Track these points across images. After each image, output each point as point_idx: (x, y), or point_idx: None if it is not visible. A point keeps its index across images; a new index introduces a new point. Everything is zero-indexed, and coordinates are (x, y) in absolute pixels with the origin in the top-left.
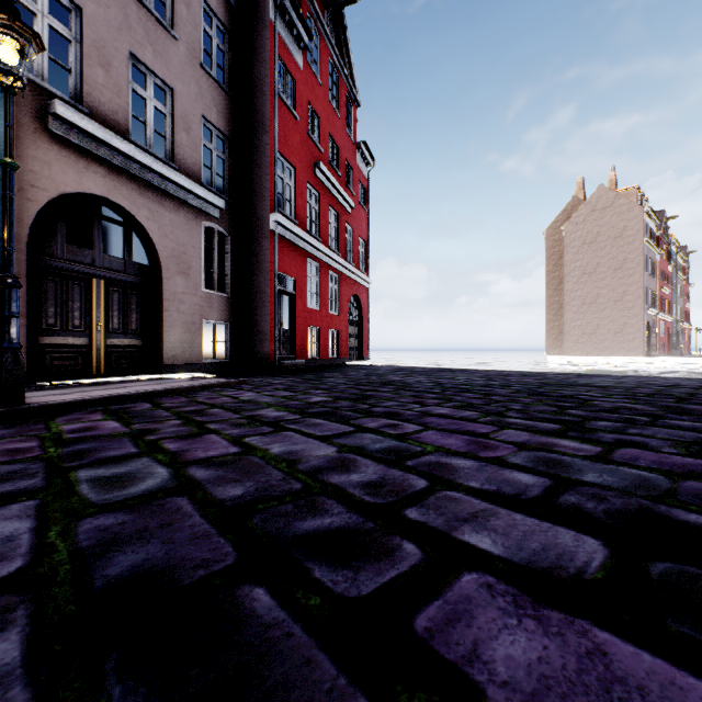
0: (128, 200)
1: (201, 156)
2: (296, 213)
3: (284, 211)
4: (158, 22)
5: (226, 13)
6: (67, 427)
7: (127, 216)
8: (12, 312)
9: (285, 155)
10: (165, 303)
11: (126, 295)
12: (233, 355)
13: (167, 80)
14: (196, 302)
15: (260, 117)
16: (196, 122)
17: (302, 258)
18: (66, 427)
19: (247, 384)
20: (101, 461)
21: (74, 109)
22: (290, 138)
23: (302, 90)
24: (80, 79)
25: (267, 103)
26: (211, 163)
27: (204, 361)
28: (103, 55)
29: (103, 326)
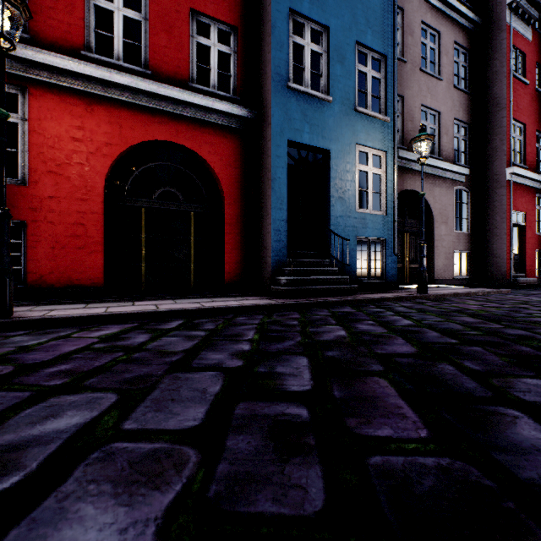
0: (420, 187)
1: (453, 145)
2: (525, 160)
3: (515, 162)
4: (432, 77)
5: (467, 40)
6: (470, 303)
7: (417, 196)
8: (424, 255)
9: (516, 118)
10: (435, 242)
11: (416, 240)
12: (471, 274)
13: (436, 109)
14: (450, 239)
15: (495, 100)
16: (450, 124)
17: (530, 195)
18: (469, 303)
19: (511, 293)
20: (534, 313)
21: (403, 150)
22: (520, 103)
23: (530, 58)
24: (401, 133)
25: (502, 87)
26: (457, 147)
27: (454, 277)
28: (410, 114)
29: (408, 257)
